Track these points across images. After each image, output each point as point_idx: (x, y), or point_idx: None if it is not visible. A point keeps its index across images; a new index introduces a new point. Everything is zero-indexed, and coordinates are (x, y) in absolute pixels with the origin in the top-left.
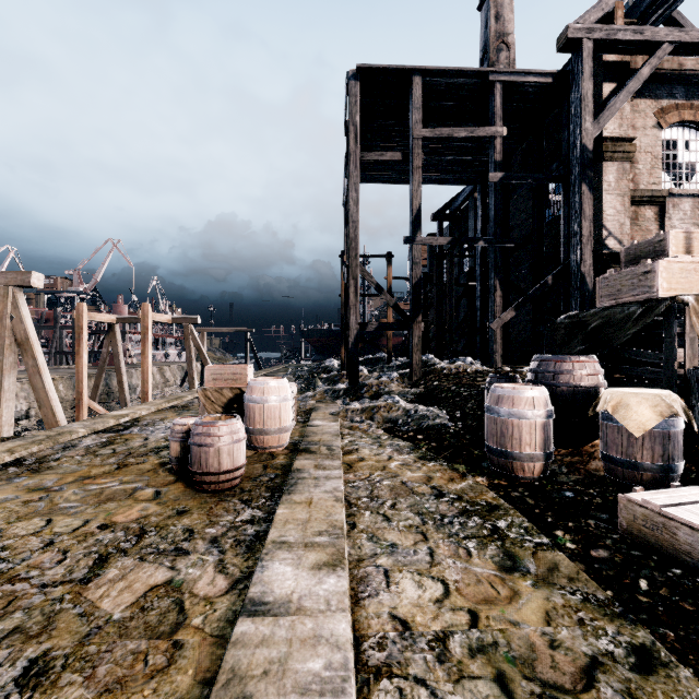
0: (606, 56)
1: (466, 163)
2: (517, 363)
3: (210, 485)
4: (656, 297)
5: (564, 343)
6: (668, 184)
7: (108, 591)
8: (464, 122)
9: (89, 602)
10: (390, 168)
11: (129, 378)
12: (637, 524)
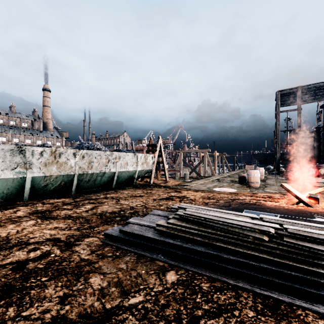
0: None
1: None
2: None
3: None
4: None
5: None
6: None
7: None
8: (322, 89)
9: None
10: (293, 102)
11: None
12: None
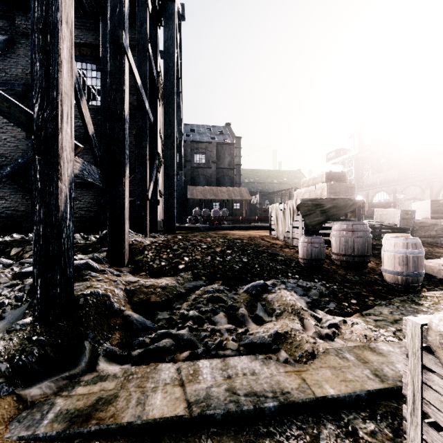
0: None
1: None
2: None
3: None
4: (356, 198)
5: (306, 215)
6: None
7: None
8: None
9: None
10: None
11: None
12: None
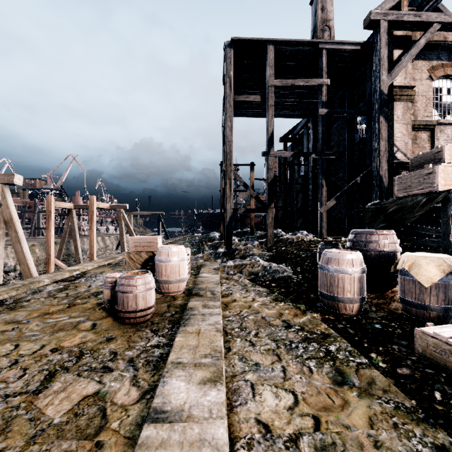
0: (396, 32)
1: (303, 103)
2: (336, 235)
3: (130, 319)
4: (436, 190)
5: (370, 222)
6: (437, 116)
7: (52, 400)
8: (302, 76)
9: (37, 409)
10: (253, 107)
11: (82, 244)
12: (429, 350)
